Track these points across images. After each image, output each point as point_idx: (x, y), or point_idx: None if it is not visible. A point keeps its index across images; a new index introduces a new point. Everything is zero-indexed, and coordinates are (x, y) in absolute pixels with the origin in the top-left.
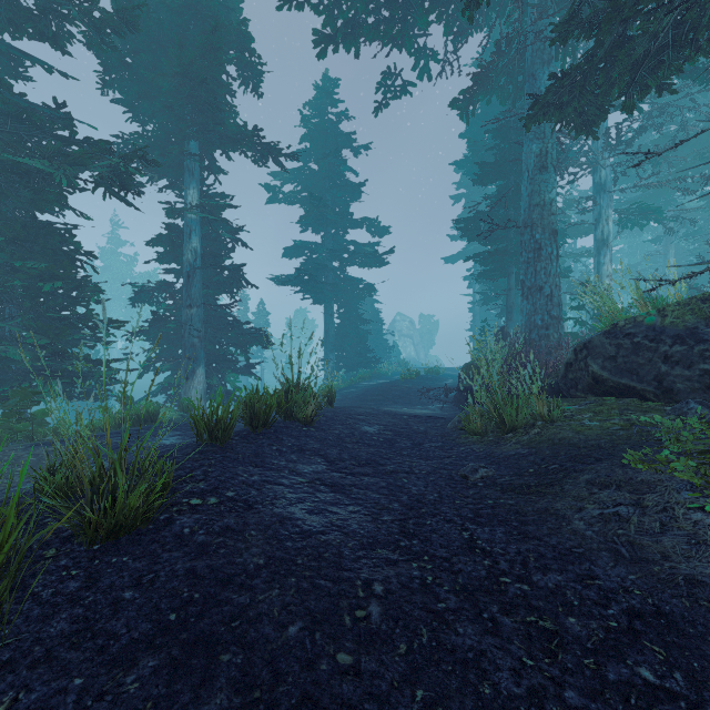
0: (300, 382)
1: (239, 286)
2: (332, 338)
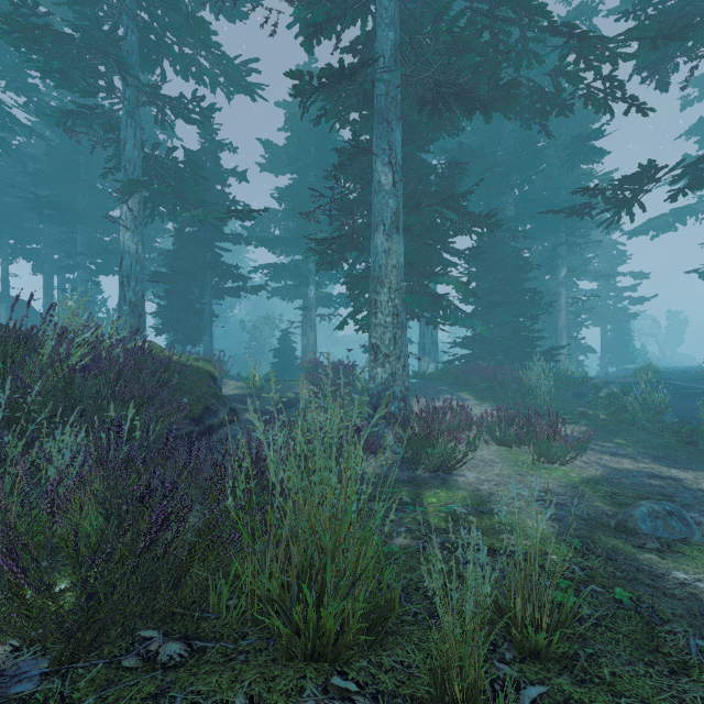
0: (650, 365)
1: (580, 328)
2: (606, 346)
